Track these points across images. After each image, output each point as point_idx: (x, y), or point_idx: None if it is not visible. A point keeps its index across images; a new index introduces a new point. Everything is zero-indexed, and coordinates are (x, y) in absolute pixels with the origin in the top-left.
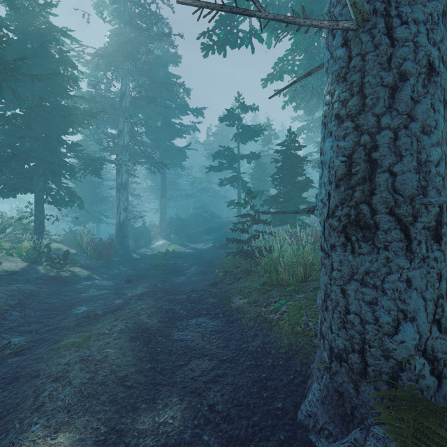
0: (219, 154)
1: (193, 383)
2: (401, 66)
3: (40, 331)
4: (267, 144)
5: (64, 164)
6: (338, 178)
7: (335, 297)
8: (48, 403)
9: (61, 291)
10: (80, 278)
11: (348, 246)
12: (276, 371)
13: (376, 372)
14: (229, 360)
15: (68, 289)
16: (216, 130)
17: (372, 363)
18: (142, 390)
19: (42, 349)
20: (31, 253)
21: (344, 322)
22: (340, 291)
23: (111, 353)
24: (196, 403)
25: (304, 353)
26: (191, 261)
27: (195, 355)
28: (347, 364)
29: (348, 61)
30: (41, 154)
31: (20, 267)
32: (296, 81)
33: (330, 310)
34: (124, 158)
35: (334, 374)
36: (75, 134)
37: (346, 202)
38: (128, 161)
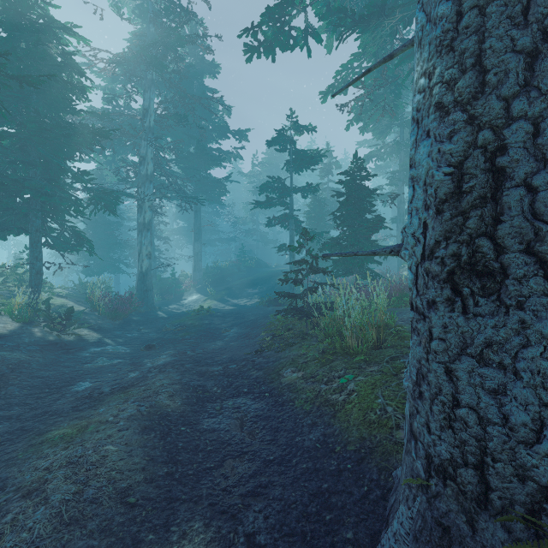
0: (267, 187)
1: (225, 496)
2: (545, 19)
3: (23, 417)
4: (327, 175)
5: (68, 197)
6: (440, 199)
7: (436, 381)
8: (8, 535)
9: (59, 361)
10: (88, 343)
11: (456, 302)
12: (344, 480)
13: (504, 501)
14: (277, 461)
15: (69, 358)
16: (263, 158)
17: (498, 486)
18: (150, 510)
19: (20, 445)
20: (24, 311)
21: (451, 419)
22: (444, 372)
23: (112, 451)
24: (228, 531)
25: (382, 453)
26: (230, 321)
27: (230, 453)
28: (455, 484)
29: (457, 19)
30: (38, 183)
31: (9, 330)
32: (371, 68)
33: (427, 399)
34: (147, 191)
35: (434, 496)
36: (87, 162)
37: (454, 235)
38: (152, 195)
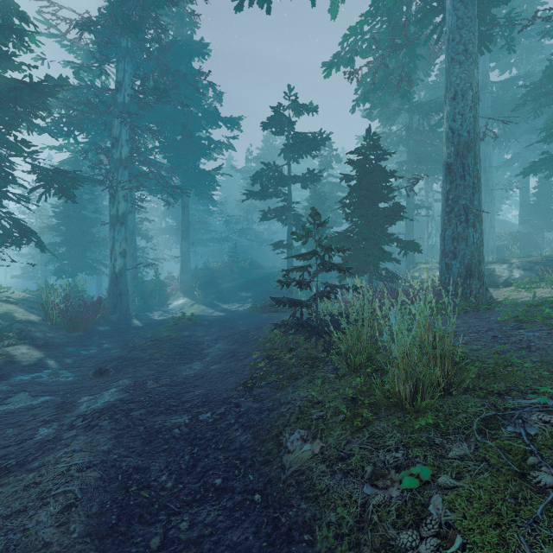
0: (261, 176)
1: None
2: None
3: None
4: (327, 168)
5: None
6: None
7: None
8: None
9: None
10: (18, 367)
11: None
12: None
13: None
14: None
15: None
16: (258, 153)
17: None
18: None
19: None
20: None
21: None
22: None
23: None
24: None
25: None
26: (216, 332)
27: None
28: None
29: None
30: None
31: None
32: None
33: None
34: (121, 178)
35: None
36: (59, 150)
37: None
38: (127, 183)
